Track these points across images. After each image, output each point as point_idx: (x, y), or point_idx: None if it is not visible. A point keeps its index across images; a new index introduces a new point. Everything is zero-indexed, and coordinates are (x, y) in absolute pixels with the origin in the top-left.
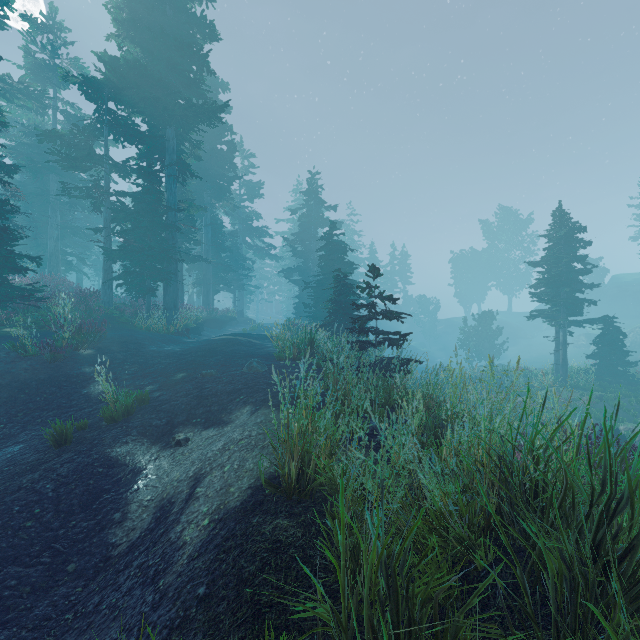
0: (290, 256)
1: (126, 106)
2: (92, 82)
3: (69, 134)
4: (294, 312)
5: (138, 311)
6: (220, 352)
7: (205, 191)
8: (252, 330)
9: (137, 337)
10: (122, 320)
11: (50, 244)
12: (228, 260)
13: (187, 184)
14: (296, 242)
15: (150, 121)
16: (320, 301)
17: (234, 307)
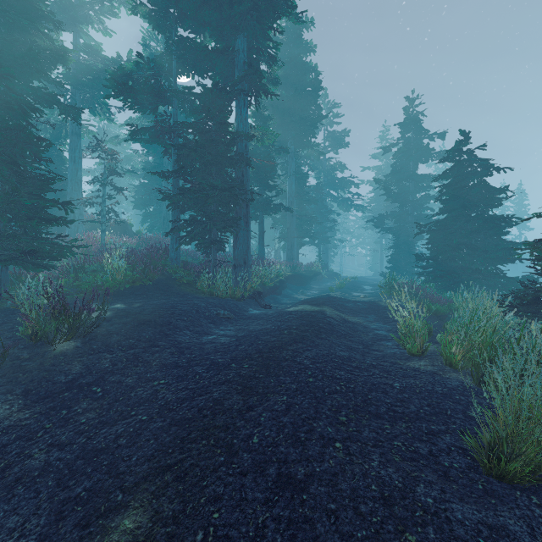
0: (376, 206)
1: (197, 33)
2: (156, 1)
3: (136, 69)
4: (380, 265)
5: (202, 269)
6: (288, 369)
7: (289, 140)
8: (339, 288)
9: (177, 310)
10: (184, 280)
11: (163, 209)
12: (312, 212)
13: (268, 126)
14: (390, 183)
15: (219, 38)
16: (446, 251)
17: (318, 261)
